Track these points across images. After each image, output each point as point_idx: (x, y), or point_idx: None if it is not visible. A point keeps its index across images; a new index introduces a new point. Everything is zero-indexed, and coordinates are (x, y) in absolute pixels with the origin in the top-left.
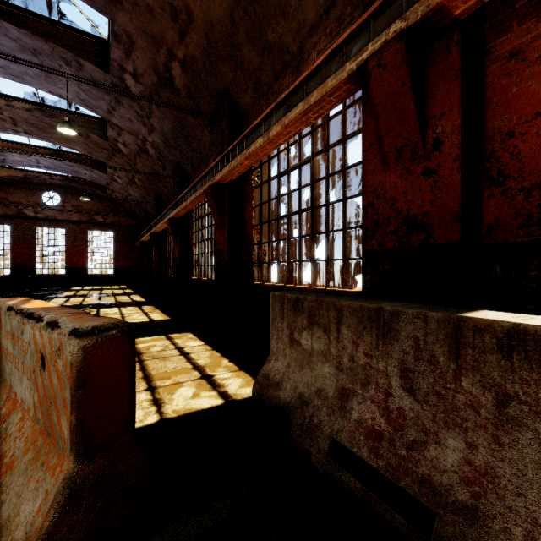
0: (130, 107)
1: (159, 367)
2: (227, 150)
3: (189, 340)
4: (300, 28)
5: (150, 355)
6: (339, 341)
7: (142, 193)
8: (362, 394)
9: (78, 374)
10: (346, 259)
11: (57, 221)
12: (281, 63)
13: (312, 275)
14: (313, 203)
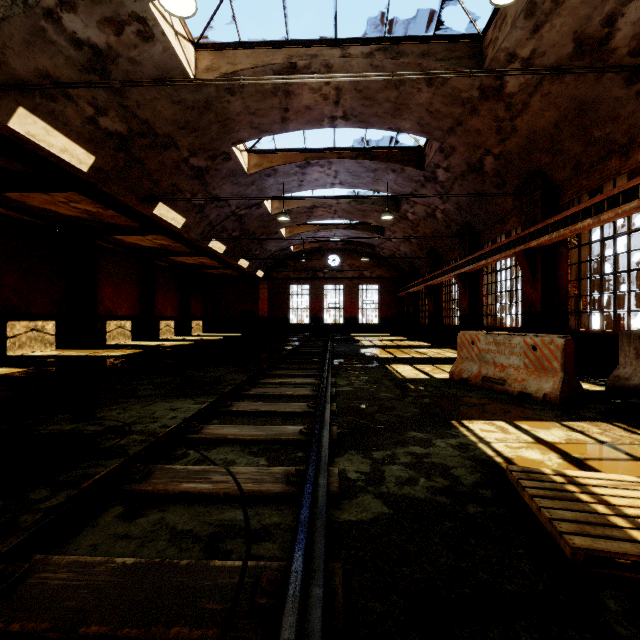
0: (432, 188)
1: None
2: (546, 224)
3: None
4: (630, 128)
5: None
6: None
7: (413, 249)
8: None
9: (563, 349)
10: None
11: (338, 278)
12: (606, 151)
13: None
14: None
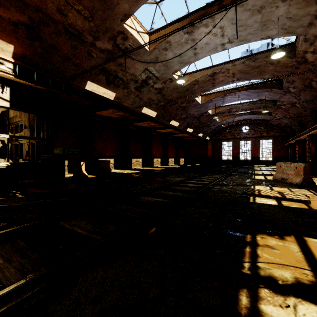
0: (289, 95)
1: None
2: None
3: None
4: None
5: None
6: None
7: (290, 121)
8: None
9: (303, 167)
10: None
11: (247, 138)
12: None
13: None
14: None
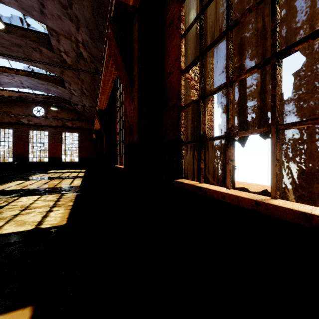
0: None
1: None
2: None
3: None
4: None
5: None
6: None
7: (91, 102)
8: None
9: None
10: None
11: (42, 126)
12: None
13: None
14: None
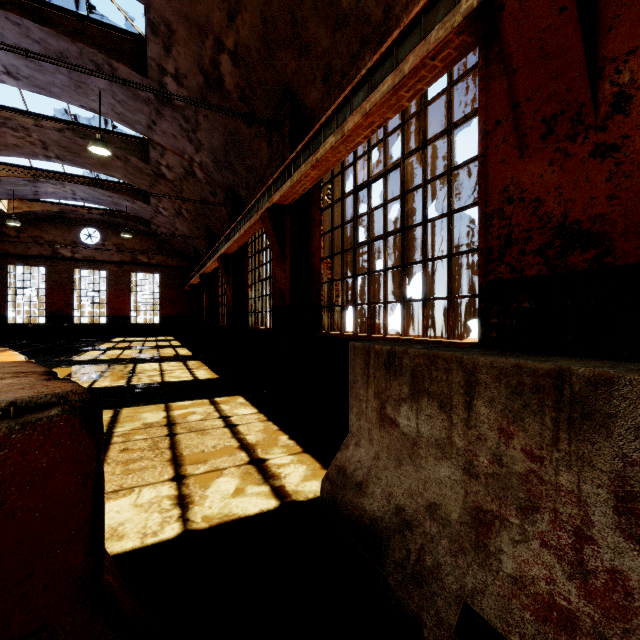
0: (173, 120)
1: (194, 444)
2: (289, 160)
3: (239, 406)
4: None
5: (186, 426)
6: (470, 425)
7: (191, 228)
8: (519, 526)
9: None
10: (453, 298)
11: (97, 261)
12: (359, 39)
13: (402, 320)
14: (403, 222)
